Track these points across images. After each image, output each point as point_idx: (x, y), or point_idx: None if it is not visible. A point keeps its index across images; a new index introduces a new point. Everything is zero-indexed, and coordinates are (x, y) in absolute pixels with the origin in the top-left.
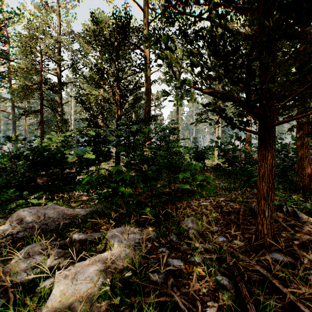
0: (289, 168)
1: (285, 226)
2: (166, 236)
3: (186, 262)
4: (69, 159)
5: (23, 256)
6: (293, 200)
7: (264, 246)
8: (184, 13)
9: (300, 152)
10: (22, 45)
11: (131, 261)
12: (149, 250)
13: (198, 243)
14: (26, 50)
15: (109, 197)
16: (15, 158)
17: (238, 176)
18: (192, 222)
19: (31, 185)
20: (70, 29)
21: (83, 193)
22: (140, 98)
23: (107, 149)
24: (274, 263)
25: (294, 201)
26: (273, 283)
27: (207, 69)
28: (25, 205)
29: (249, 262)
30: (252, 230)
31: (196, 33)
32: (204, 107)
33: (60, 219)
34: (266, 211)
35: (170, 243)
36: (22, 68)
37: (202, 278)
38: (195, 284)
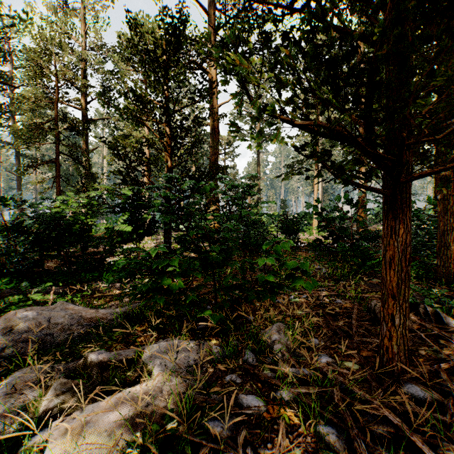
0: (424, 246)
1: (425, 338)
2: (238, 353)
3: (269, 399)
4: (99, 232)
5: (5, 390)
6: (433, 295)
7: (394, 372)
8: (265, 2)
9: (443, 222)
10: (29, 63)
11: (180, 399)
12: (210, 378)
13: (288, 371)
14: (34, 71)
15: (149, 293)
16: (9, 231)
17: (348, 258)
18: (278, 331)
19: (37, 272)
20: (100, 40)
21: (114, 283)
22: (201, 141)
23: (149, 217)
24: (412, 404)
25: (435, 297)
26: (410, 438)
27: (302, 89)
28: (23, 303)
29: (371, 402)
30: (373, 344)
31: (284, 36)
32: (297, 149)
33: (73, 326)
34: (396, 317)
35: (244, 366)
36: (28, 98)
37: (293, 428)
38: (282, 441)
